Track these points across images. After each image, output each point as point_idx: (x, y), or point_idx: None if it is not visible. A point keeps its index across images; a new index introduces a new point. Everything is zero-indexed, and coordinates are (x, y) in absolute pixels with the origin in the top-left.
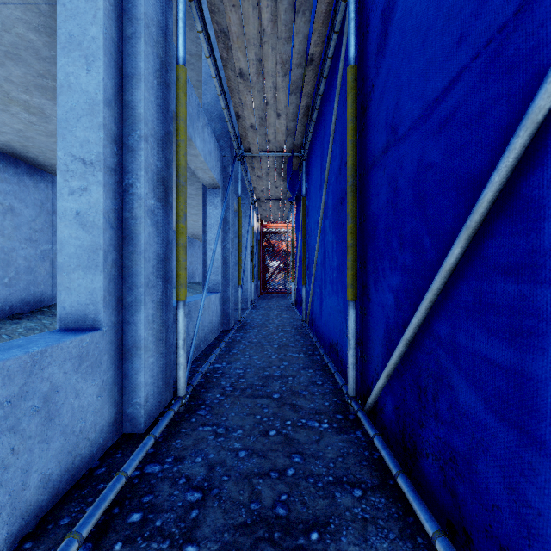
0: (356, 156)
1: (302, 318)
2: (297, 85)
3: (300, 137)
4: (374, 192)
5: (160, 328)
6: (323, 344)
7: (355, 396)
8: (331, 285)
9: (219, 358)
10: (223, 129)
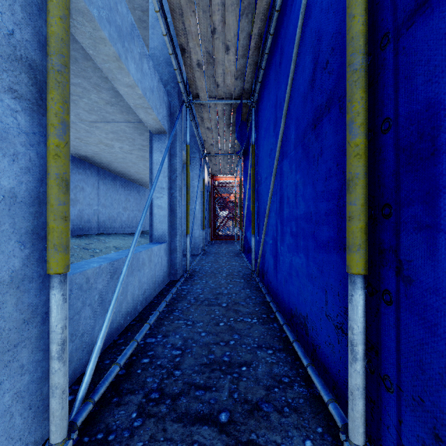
0: (367, 17)
1: (251, 267)
2: (249, 1)
3: (249, 79)
4: (433, 53)
5: (17, 324)
6: (279, 306)
7: (365, 445)
8: (292, 238)
9: (155, 326)
10: (170, 74)
